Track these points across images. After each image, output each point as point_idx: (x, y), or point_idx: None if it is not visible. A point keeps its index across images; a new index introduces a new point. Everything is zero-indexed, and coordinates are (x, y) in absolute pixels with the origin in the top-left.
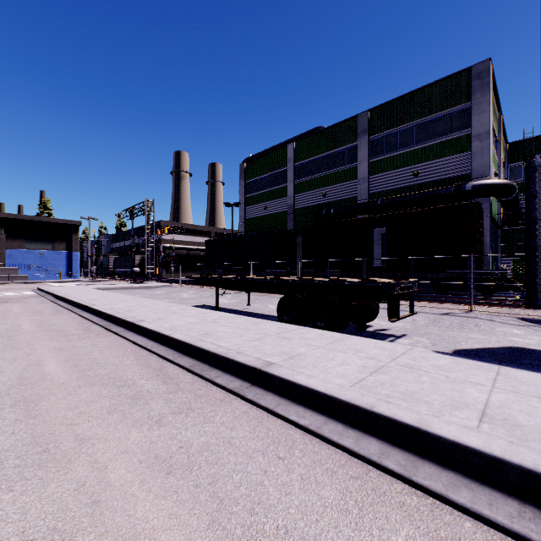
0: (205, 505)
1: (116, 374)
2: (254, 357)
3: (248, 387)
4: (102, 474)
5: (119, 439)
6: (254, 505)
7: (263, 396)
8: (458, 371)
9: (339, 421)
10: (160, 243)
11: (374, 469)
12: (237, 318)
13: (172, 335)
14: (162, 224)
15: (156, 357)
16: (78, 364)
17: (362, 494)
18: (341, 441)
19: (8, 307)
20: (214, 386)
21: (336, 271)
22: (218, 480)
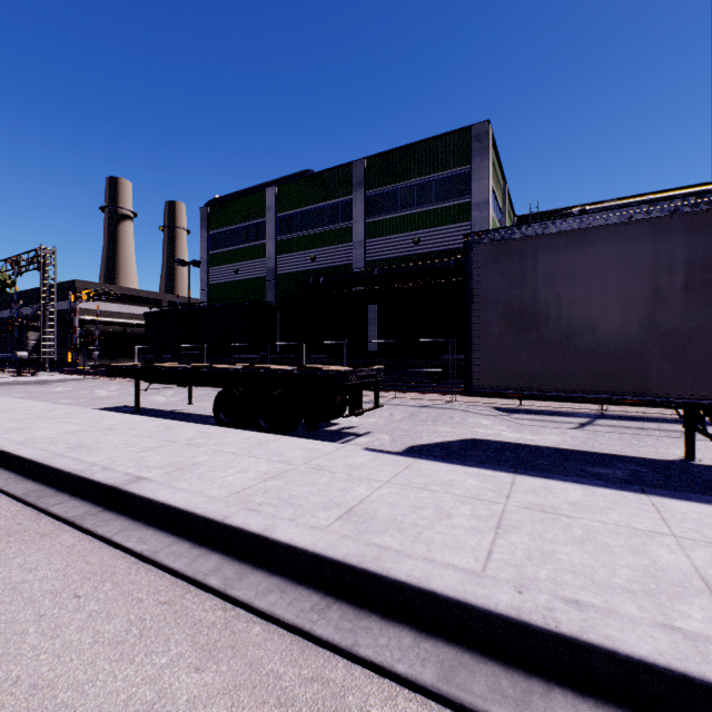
0: None
1: None
2: (121, 473)
3: (95, 513)
4: None
5: None
6: None
7: (109, 522)
8: (368, 468)
9: (190, 540)
10: (74, 315)
11: (196, 589)
12: (148, 422)
13: (16, 451)
14: (79, 285)
15: None
16: None
17: (157, 619)
18: (173, 564)
19: None
20: (47, 518)
21: (322, 357)
22: None
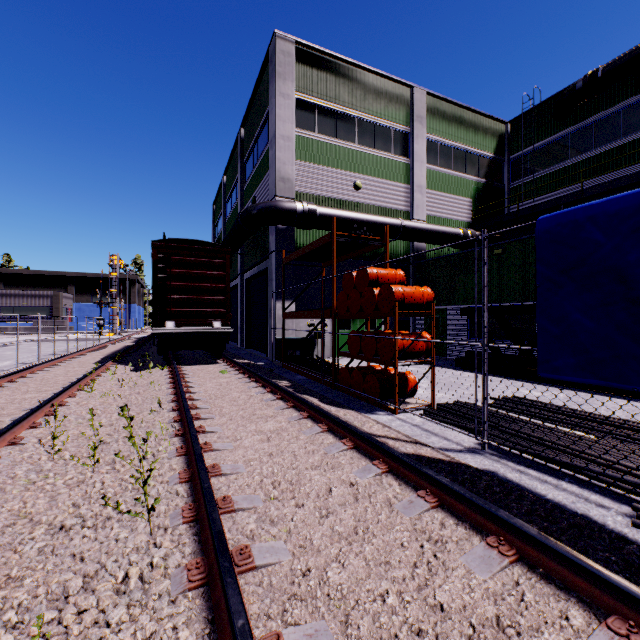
0: None
1: None
2: None
3: None
4: None
5: None
6: None
7: None
8: None
9: None
10: None
11: None
12: None
13: None
14: None
15: None
16: None
17: None
18: None
19: None
20: None
21: None
22: None
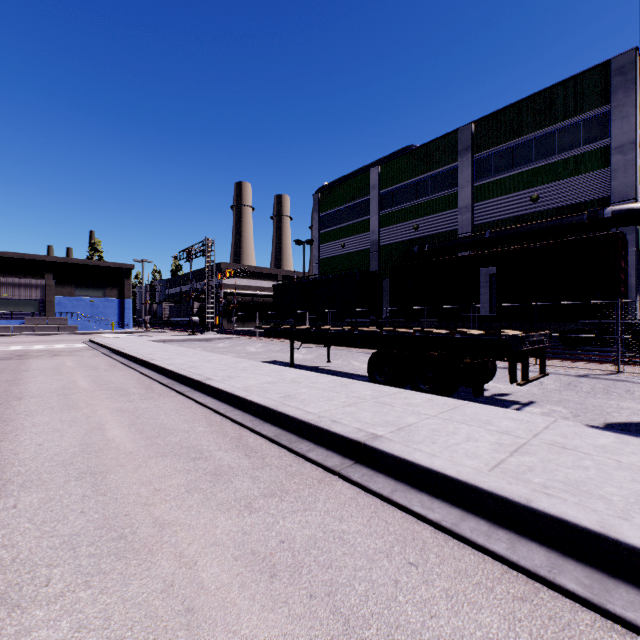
0: (327, 625)
1: (188, 442)
2: (353, 428)
3: (350, 465)
4: (192, 572)
5: (205, 527)
6: (392, 629)
7: (372, 477)
8: (631, 454)
9: (480, 516)
10: (220, 289)
11: (545, 588)
12: (320, 377)
13: (248, 397)
14: (223, 266)
15: (232, 423)
16: (144, 430)
17: (536, 623)
18: (491, 545)
19: (61, 361)
20: (307, 463)
21: (433, 321)
22: (337, 590)
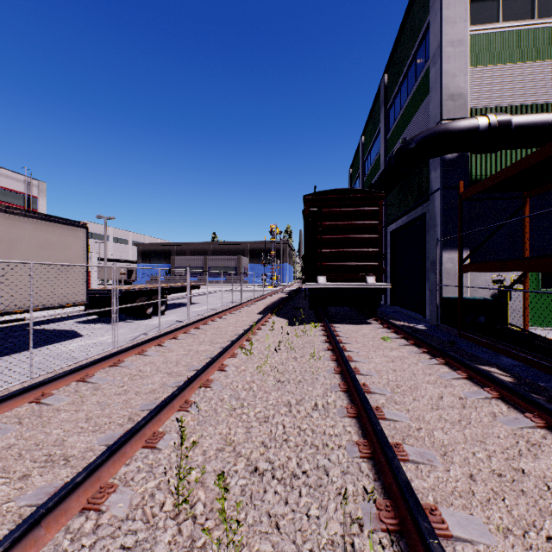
0: None
1: None
2: None
3: None
4: None
5: None
6: None
7: None
8: None
9: None
10: None
11: None
12: None
13: None
14: None
15: None
16: None
17: None
18: None
19: None
20: None
21: None
22: None
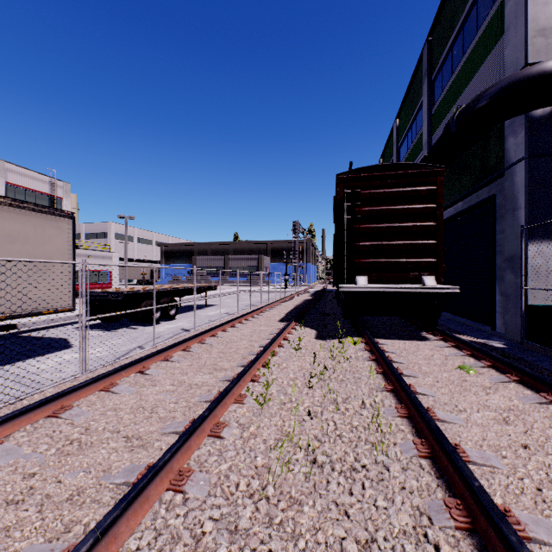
0: None
1: None
2: None
3: None
4: None
5: None
6: None
7: None
8: None
9: None
10: None
11: None
12: None
13: None
14: None
15: None
16: None
17: None
18: None
19: None
20: None
21: None
22: None
